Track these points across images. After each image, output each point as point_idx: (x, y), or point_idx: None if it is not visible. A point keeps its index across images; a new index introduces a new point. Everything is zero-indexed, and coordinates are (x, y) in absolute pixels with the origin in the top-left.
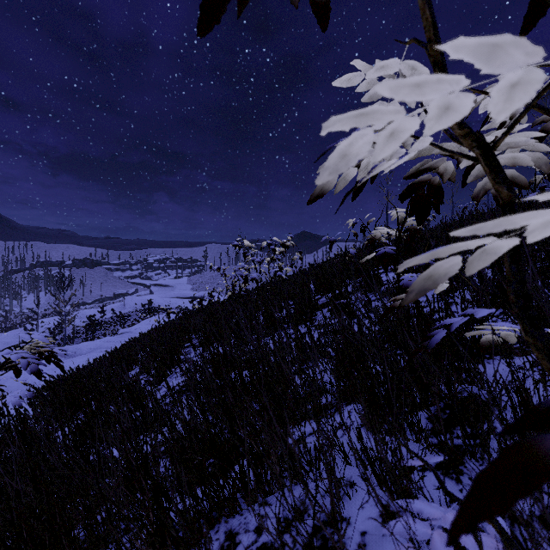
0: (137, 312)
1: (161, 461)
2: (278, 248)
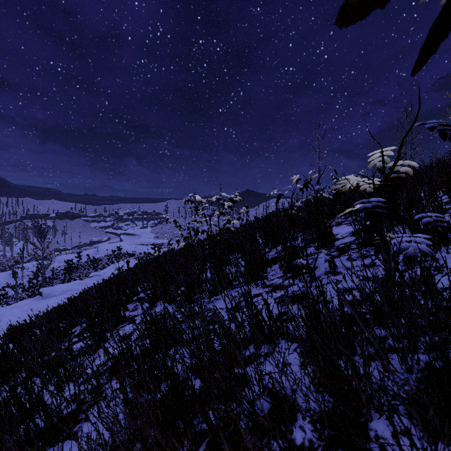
0: (108, 257)
1: None
2: (226, 203)
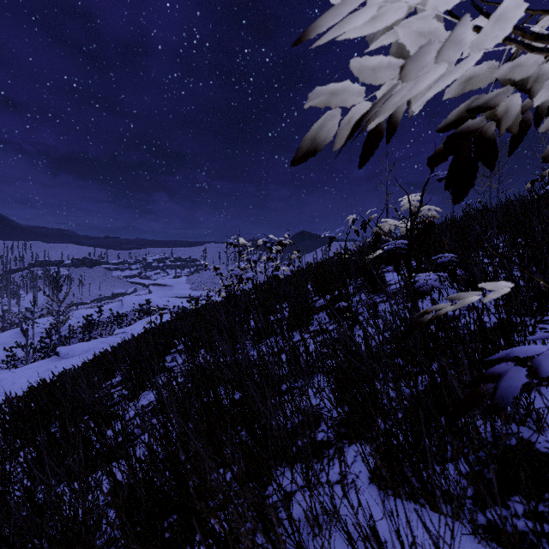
0: (135, 312)
1: (111, 514)
2: (274, 247)
